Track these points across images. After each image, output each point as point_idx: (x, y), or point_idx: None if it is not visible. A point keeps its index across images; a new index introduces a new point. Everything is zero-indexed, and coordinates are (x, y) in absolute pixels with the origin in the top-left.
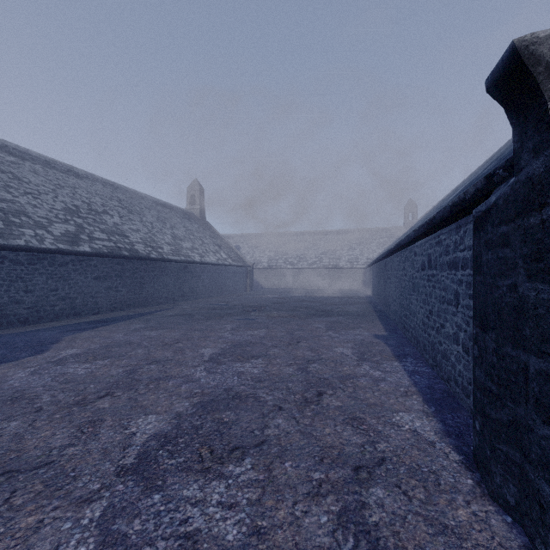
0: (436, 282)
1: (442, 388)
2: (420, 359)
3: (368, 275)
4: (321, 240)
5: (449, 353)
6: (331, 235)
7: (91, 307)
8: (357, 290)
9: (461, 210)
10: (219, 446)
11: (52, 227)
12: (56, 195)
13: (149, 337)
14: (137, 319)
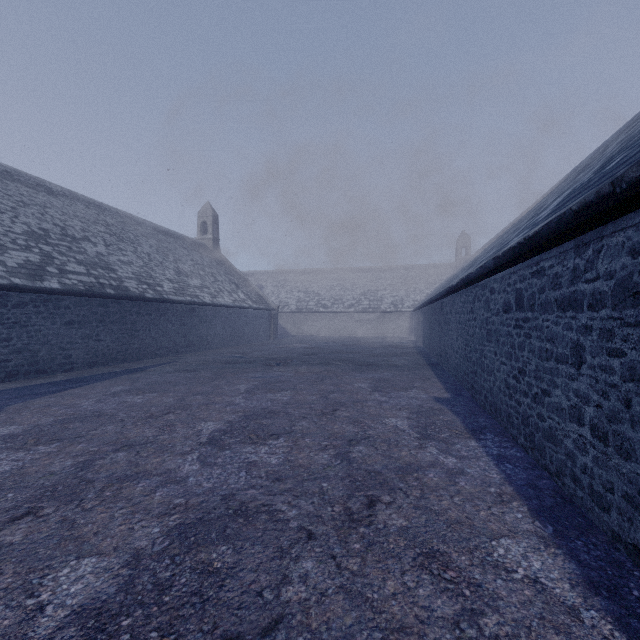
0: (534, 329)
1: (550, 487)
2: (504, 435)
3: (415, 320)
4: (360, 278)
5: (560, 434)
6: (371, 273)
7: (61, 362)
8: (403, 338)
9: (597, 214)
10: (195, 636)
11: (6, 255)
12: (16, 215)
13: (131, 405)
14: (122, 377)
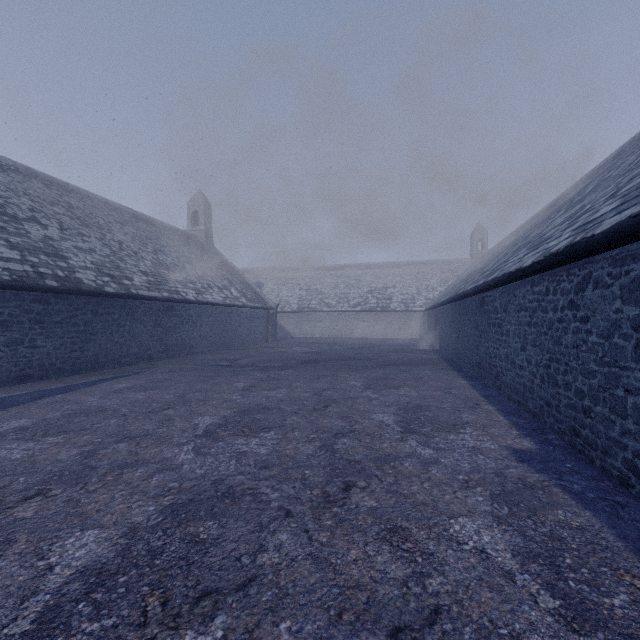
0: None
1: None
2: None
3: (429, 320)
4: (367, 275)
5: None
6: (379, 269)
7: None
8: (415, 340)
9: None
10: None
11: None
12: None
13: None
14: (45, 401)
